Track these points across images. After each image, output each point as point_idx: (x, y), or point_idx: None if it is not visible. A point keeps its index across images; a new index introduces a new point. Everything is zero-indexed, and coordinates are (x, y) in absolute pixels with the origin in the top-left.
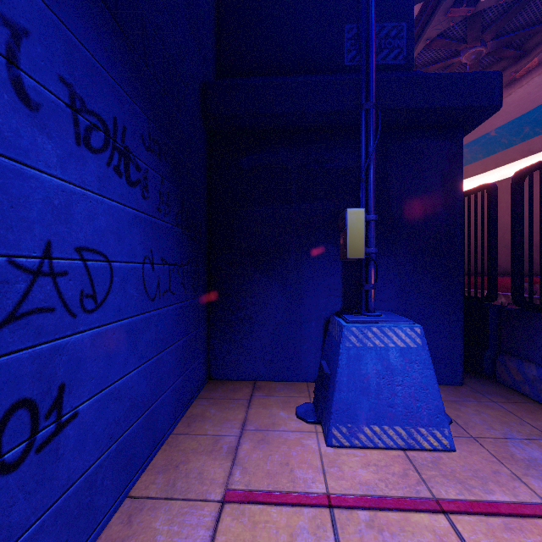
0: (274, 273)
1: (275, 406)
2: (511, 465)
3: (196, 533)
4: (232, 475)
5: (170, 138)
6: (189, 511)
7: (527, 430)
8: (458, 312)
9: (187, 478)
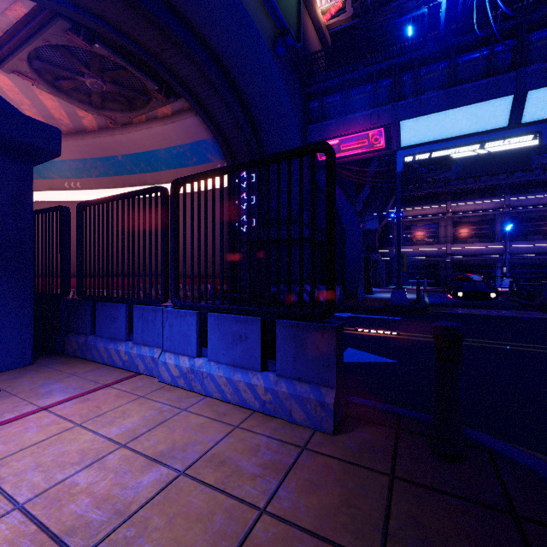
0: None
1: None
2: (32, 398)
3: None
4: None
5: None
6: None
7: (61, 377)
8: (28, 307)
9: None
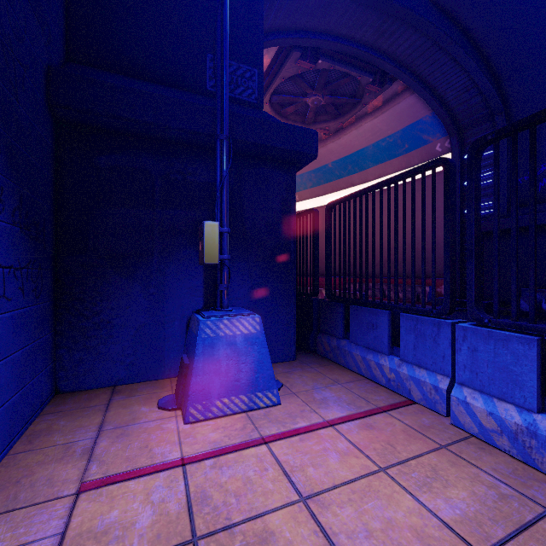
0: (136, 276)
1: (137, 404)
2: (312, 404)
3: (48, 526)
4: (88, 470)
5: (5, 127)
6: (37, 512)
7: (326, 382)
8: (292, 305)
9: (33, 487)
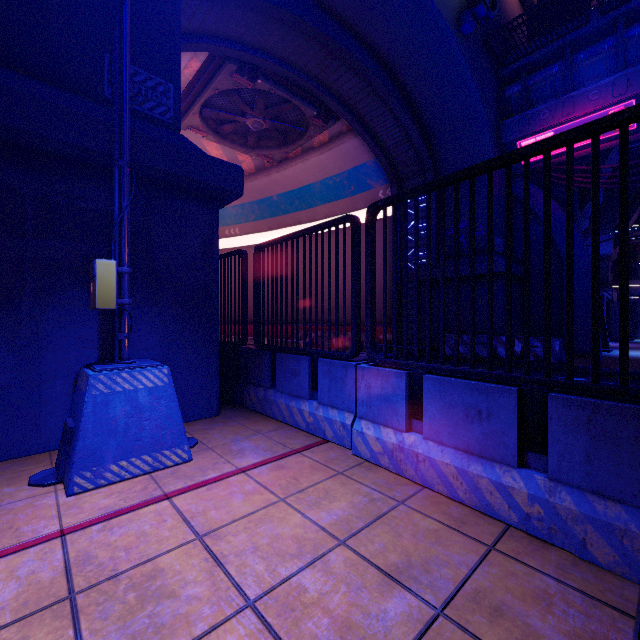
0: None
1: None
2: (228, 456)
3: None
4: None
5: None
6: None
7: (248, 433)
8: (215, 355)
9: None
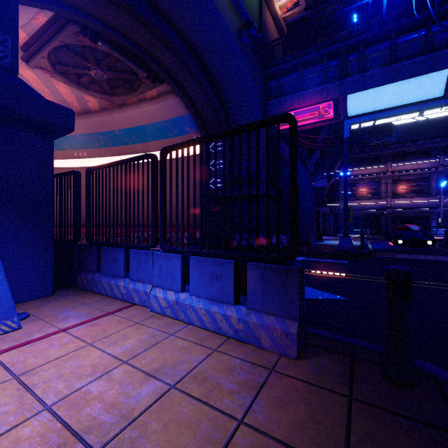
0: None
1: None
2: (54, 322)
3: None
4: None
5: None
6: None
7: (75, 305)
8: (50, 250)
9: None
